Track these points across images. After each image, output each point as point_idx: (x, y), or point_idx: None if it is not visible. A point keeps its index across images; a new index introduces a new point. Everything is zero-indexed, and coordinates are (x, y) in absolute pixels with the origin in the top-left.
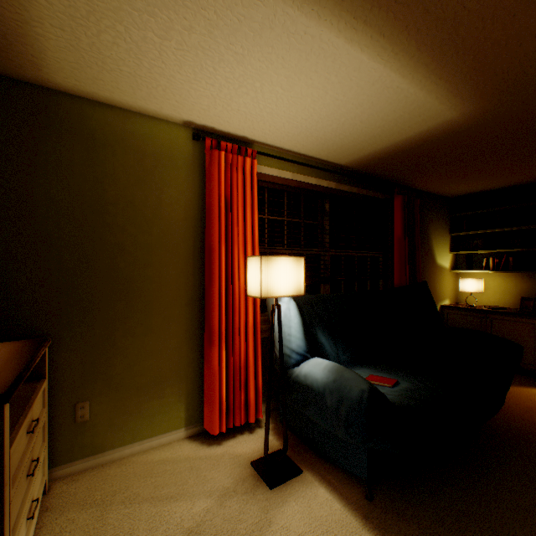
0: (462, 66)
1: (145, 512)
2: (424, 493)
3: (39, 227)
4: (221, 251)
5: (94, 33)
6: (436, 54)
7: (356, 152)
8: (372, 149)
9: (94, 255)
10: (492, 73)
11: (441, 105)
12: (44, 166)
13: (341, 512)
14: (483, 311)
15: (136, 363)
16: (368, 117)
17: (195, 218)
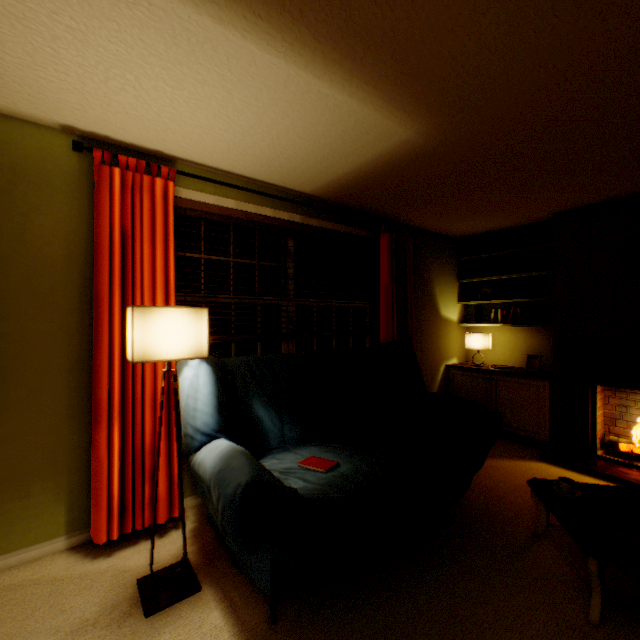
0: (385, 68)
1: None
2: (346, 608)
3: None
4: (114, 300)
5: None
6: (344, 49)
7: (316, 178)
8: (333, 174)
9: None
10: (426, 79)
11: (387, 119)
12: None
13: None
14: (489, 372)
15: None
16: (305, 131)
17: (83, 255)
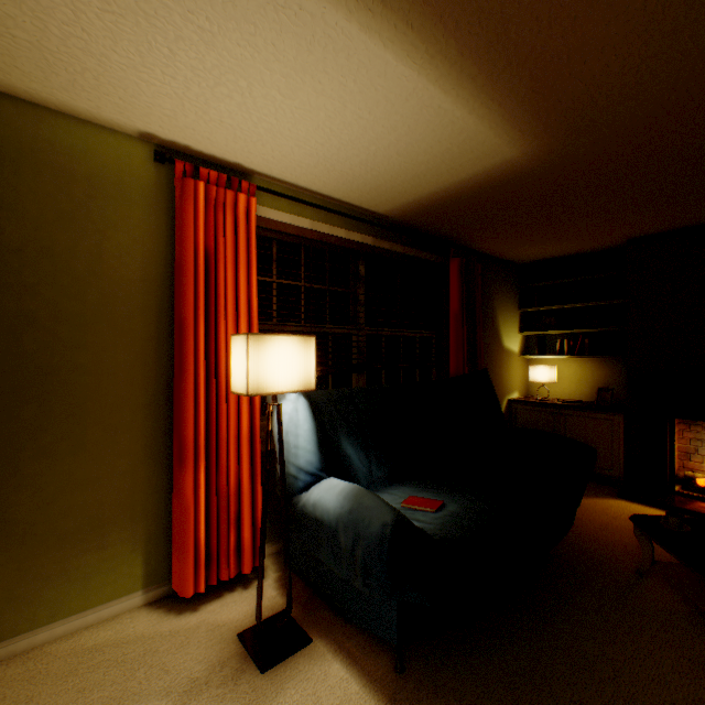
0: (518, 85)
1: None
2: (472, 654)
3: None
4: (199, 327)
5: None
6: (484, 64)
7: (397, 197)
8: (417, 194)
9: None
10: (555, 98)
11: (498, 137)
12: None
13: (359, 696)
14: (556, 406)
15: (58, 499)
16: (407, 148)
17: (160, 278)
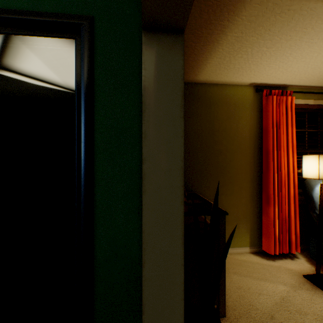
0: None
1: (249, 281)
2: None
3: (190, 144)
4: (273, 152)
5: (233, 55)
6: None
7: None
8: None
9: (209, 155)
10: None
11: None
12: (192, 117)
13: None
14: None
15: (226, 209)
16: None
17: (254, 134)
